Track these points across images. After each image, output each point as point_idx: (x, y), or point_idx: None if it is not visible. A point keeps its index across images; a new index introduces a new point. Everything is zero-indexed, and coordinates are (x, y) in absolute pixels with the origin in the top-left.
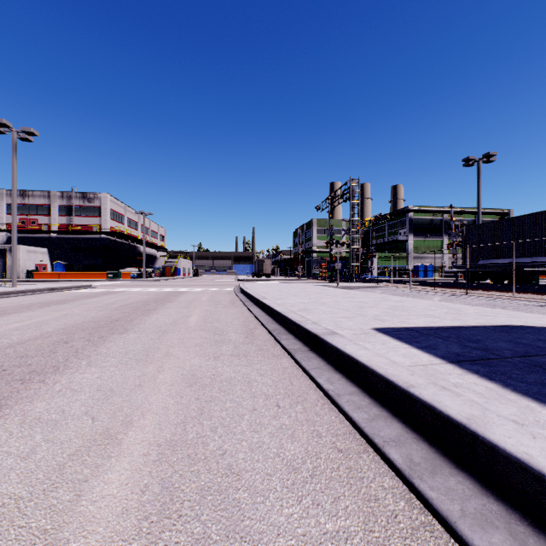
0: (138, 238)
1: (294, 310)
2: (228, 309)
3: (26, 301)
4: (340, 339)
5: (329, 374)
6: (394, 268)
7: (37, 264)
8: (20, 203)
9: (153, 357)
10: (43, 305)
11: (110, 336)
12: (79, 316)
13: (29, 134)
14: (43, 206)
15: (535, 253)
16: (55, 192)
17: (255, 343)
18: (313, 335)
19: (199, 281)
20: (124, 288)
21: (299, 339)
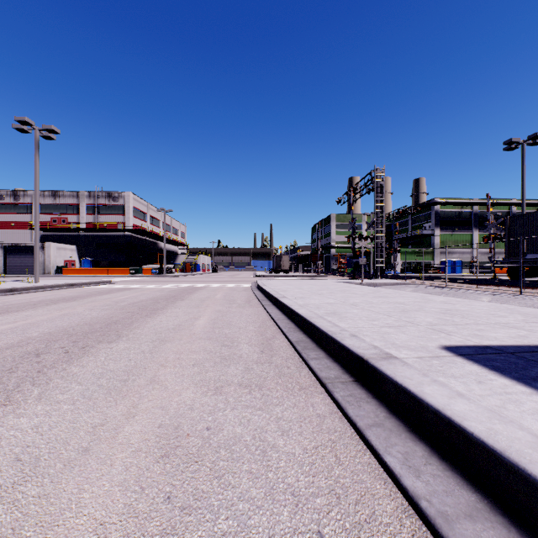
0: (160, 235)
1: (321, 314)
2: (242, 309)
3: (38, 298)
4: (406, 371)
5: (403, 442)
6: (419, 263)
7: (67, 261)
8: (51, 203)
9: (131, 384)
10: (51, 303)
11: (95, 346)
12: (78, 316)
13: (50, 132)
14: (73, 205)
15: None
16: (83, 192)
17: (273, 362)
18: (357, 358)
19: (217, 277)
20: (142, 284)
21: (333, 360)
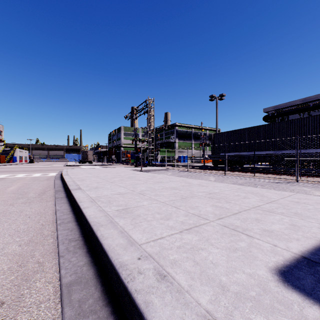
0: None
1: (112, 215)
2: (26, 206)
3: None
4: None
5: None
6: (169, 157)
7: None
8: None
9: None
10: None
11: None
12: None
13: None
14: None
15: (249, 150)
16: None
17: None
18: None
19: (29, 167)
20: None
21: None
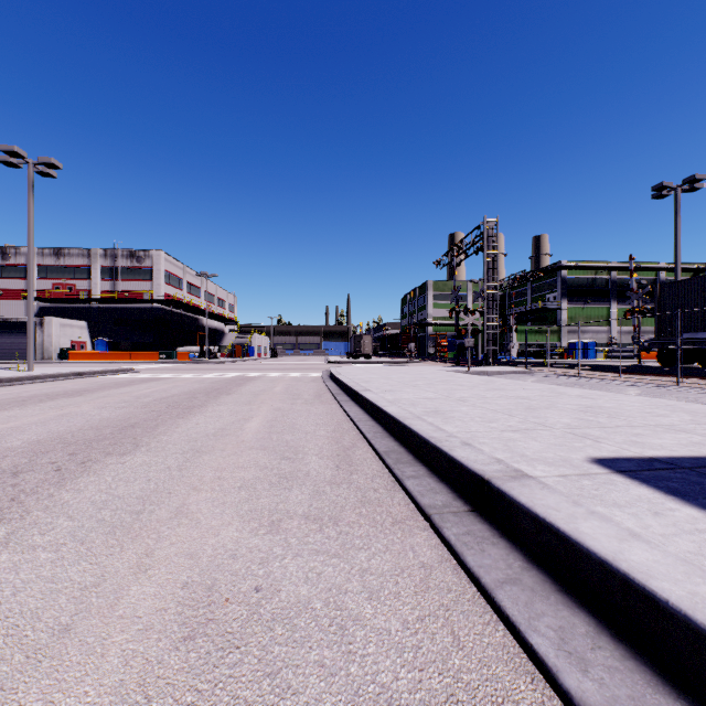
0: (200, 308)
1: (419, 414)
2: (310, 406)
3: (30, 391)
4: (549, 498)
5: (553, 610)
6: (541, 346)
7: (74, 342)
8: (53, 264)
9: (147, 518)
10: (47, 398)
11: (101, 460)
12: (83, 417)
13: (50, 166)
14: (82, 267)
15: None
16: (97, 249)
17: (354, 482)
18: (474, 477)
19: (276, 364)
20: (175, 373)
21: (439, 479)
